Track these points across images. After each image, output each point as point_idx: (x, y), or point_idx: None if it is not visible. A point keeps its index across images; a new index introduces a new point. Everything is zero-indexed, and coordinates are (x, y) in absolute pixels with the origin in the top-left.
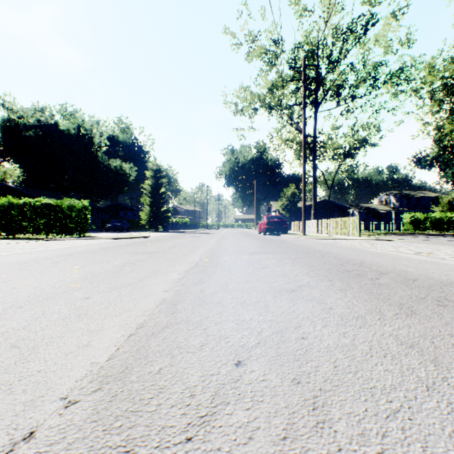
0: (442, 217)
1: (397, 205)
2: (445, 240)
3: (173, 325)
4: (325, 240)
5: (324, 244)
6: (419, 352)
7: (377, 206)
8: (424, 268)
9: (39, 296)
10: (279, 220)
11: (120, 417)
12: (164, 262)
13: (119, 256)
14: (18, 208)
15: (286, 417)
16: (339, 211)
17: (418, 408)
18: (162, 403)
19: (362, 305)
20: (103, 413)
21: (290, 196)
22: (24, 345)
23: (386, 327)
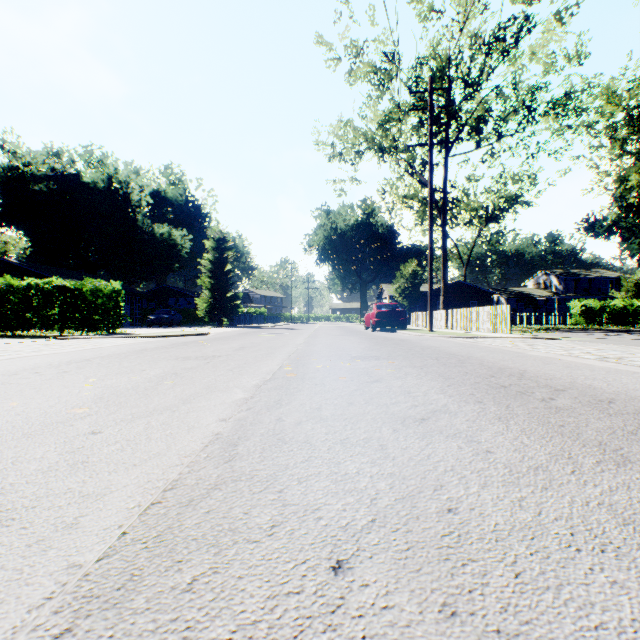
0: (626, 306)
1: (561, 289)
2: (634, 338)
3: (227, 485)
4: (461, 338)
5: (461, 344)
6: None
7: (533, 291)
8: (619, 382)
9: (18, 429)
10: (394, 310)
11: None
12: (226, 372)
13: (159, 363)
14: (20, 293)
15: None
16: (479, 297)
17: None
18: None
19: (539, 445)
20: None
21: (409, 277)
22: None
23: (588, 488)
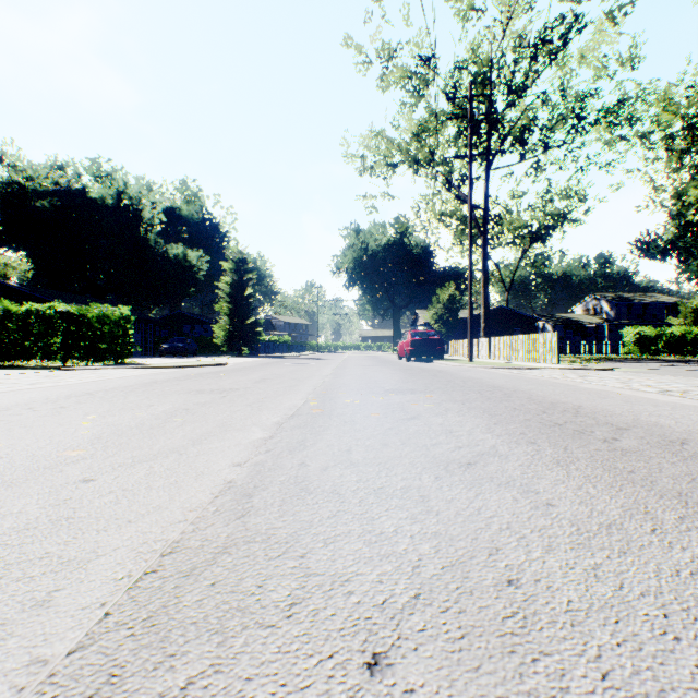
0: (684, 333)
1: (612, 315)
2: (695, 369)
3: (238, 548)
4: (505, 369)
5: (505, 376)
6: None
7: (582, 317)
8: (688, 419)
9: None
10: (430, 338)
11: None
12: (243, 408)
13: (170, 397)
14: (19, 320)
15: None
16: (523, 324)
17: None
18: None
19: (608, 496)
20: None
21: (447, 302)
22: None
23: (676, 552)
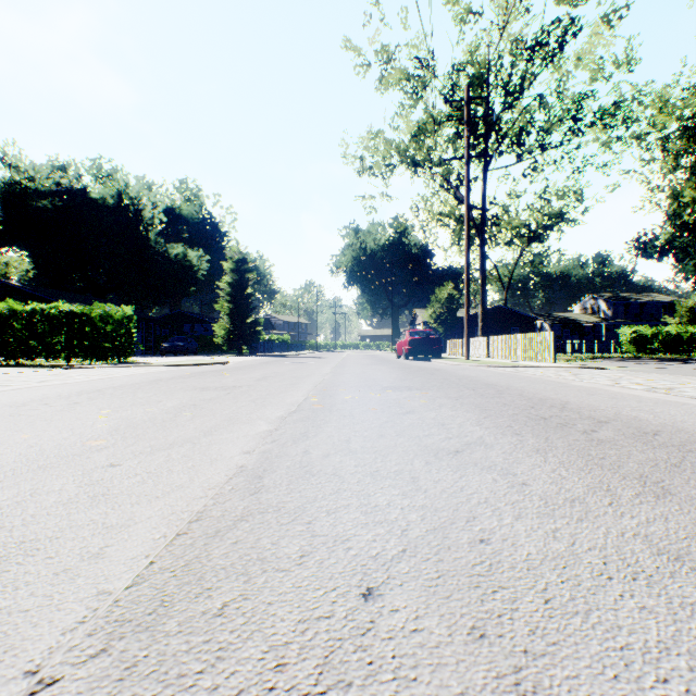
0: (680, 333)
1: (610, 314)
2: (687, 368)
3: (254, 516)
4: (500, 368)
5: (500, 374)
6: (695, 569)
7: (579, 316)
8: (667, 413)
9: (33, 461)
10: (428, 337)
11: None
12: (248, 404)
13: (176, 393)
14: (24, 319)
15: None
16: (520, 323)
17: None
18: (221, 684)
19: (577, 478)
20: None
21: (445, 301)
22: None
23: (625, 519)
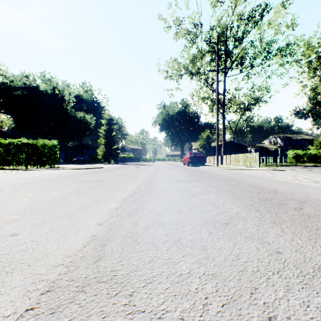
0: (316, 153)
1: (282, 145)
2: None
3: (90, 287)
4: (234, 170)
5: (235, 173)
6: None
7: (268, 146)
8: None
9: None
10: (198, 155)
11: None
12: (107, 190)
13: (72, 184)
14: (5, 146)
15: None
16: (241, 149)
17: None
18: None
19: (311, 246)
20: None
21: (206, 138)
22: None
23: None
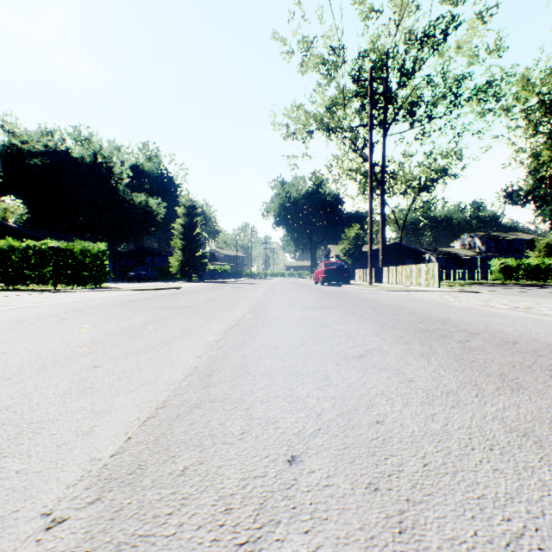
0: (538, 264)
1: (483, 249)
2: (544, 291)
3: (205, 404)
4: (396, 291)
5: (396, 297)
6: (537, 443)
7: (459, 251)
8: (524, 327)
9: (34, 363)
10: (339, 267)
11: (124, 545)
12: (198, 320)
13: (142, 312)
14: (20, 253)
15: (363, 545)
16: (413, 256)
17: (549, 531)
18: (185, 522)
19: (452, 376)
20: (99, 539)
21: (353, 239)
22: (3, 433)
23: (487, 406)
